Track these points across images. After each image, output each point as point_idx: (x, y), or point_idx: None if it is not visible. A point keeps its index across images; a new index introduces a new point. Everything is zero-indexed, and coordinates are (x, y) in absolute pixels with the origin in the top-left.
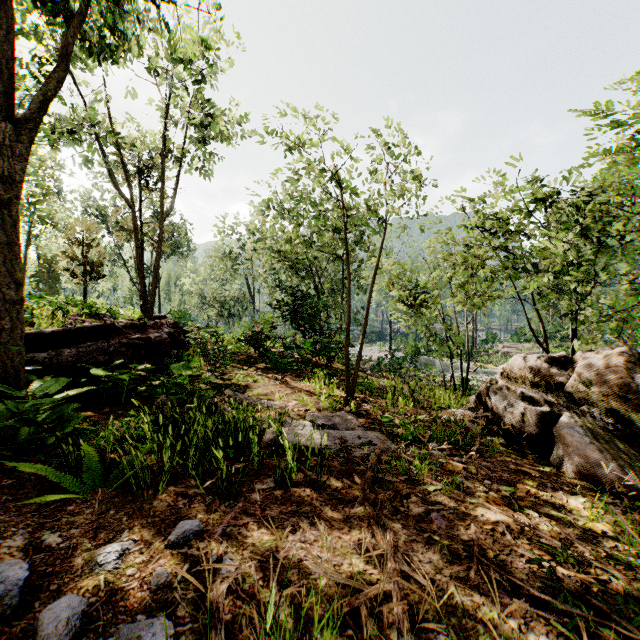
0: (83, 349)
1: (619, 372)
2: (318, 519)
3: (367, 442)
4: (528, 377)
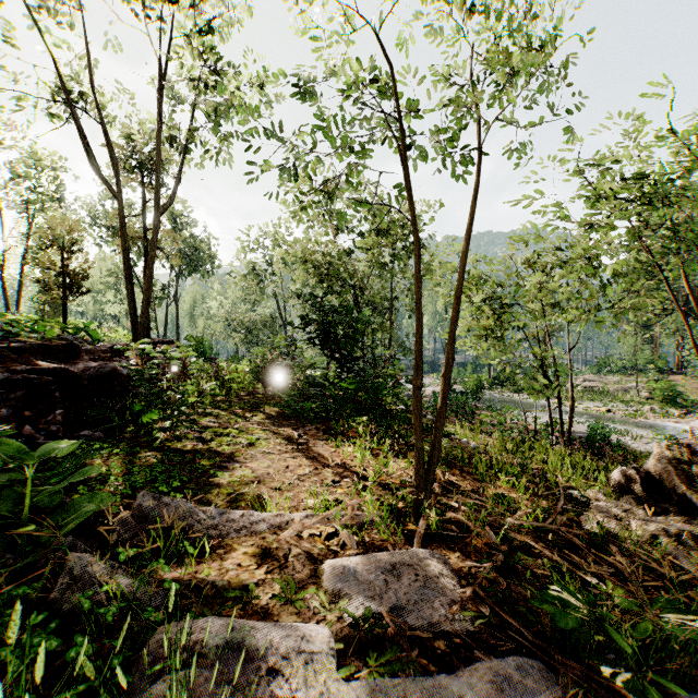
0: None
1: None
2: None
3: None
4: None
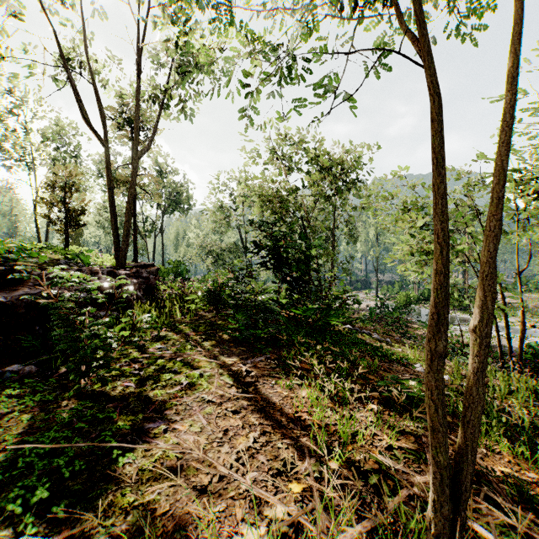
0: None
1: None
2: None
3: None
4: None
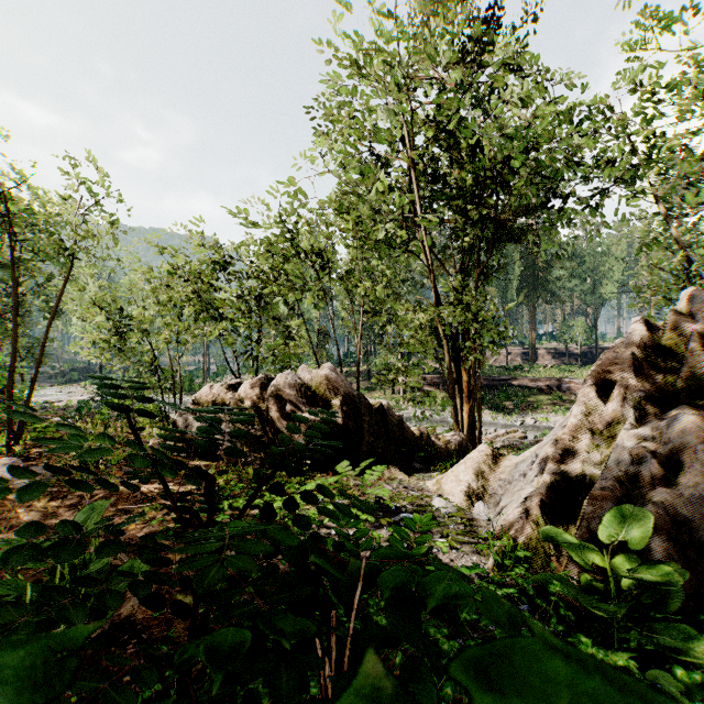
0: None
1: (257, 391)
2: None
3: None
4: (211, 401)
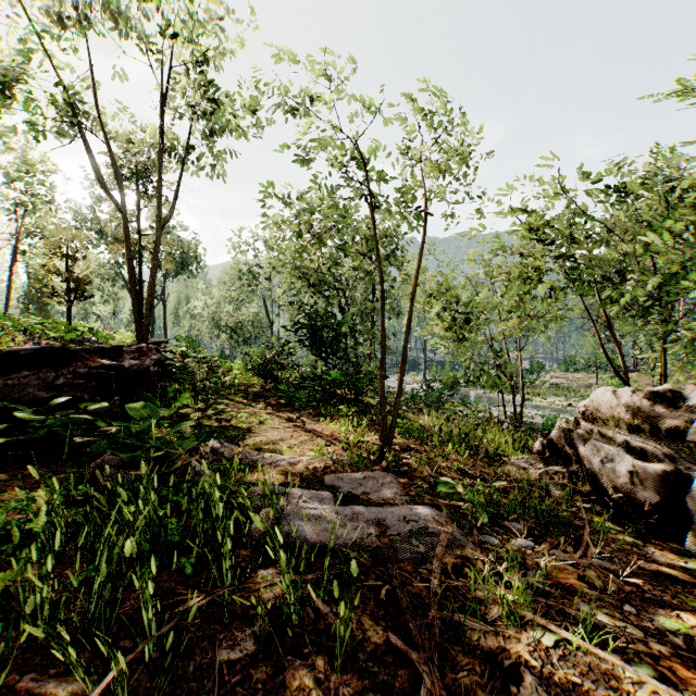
0: (15, 381)
1: None
2: None
3: (420, 530)
4: (624, 418)
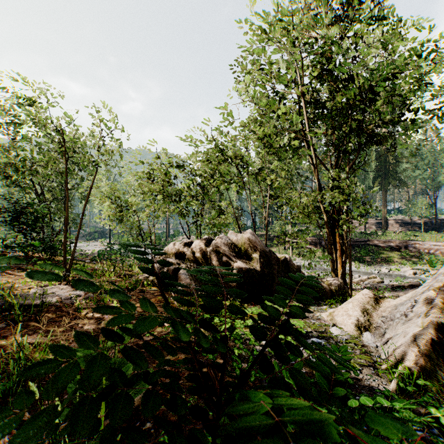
0: None
1: (203, 247)
2: (39, 330)
3: (75, 296)
4: (174, 253)
